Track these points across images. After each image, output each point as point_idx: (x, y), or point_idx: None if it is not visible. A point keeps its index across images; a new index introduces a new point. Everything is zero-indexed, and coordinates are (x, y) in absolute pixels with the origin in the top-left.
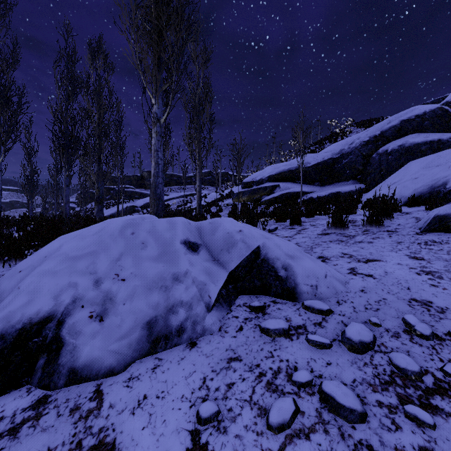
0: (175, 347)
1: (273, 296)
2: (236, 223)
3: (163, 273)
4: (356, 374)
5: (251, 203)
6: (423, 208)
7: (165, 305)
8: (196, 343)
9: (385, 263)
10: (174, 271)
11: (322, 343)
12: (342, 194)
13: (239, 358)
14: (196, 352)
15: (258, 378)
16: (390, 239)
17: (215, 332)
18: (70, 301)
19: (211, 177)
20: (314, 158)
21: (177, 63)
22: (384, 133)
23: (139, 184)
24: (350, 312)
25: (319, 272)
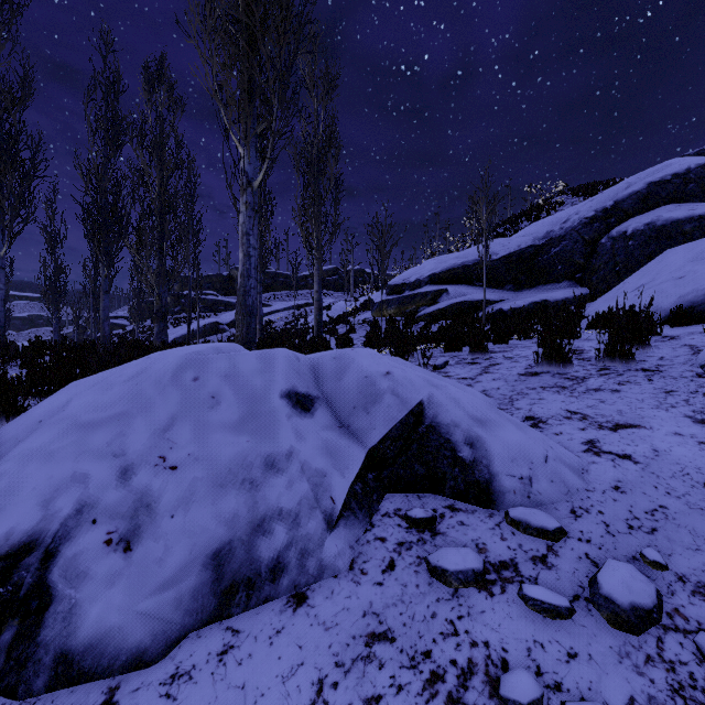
0: (266, 603)
1: (450, 496)
2: (380, 358)
3: (247, 454)
4: (632, 684)
5: (401, 318)
6: (699, 328)
7: (250, 518)
8: (307, 596)
9: (650, 433)
10: (267, 451)
11: (554, 607)
12: (550, 305)
13: (389, 634)
14: (306, 618)
15: (429, 687)
16: (650, 386)
17: (342, 571)
18: (71, 512)
19: (338, 277)
20: (504, 245)
21: (281, 88)
22: (620, 204)
23: (225, 289)
24: (600, 535)
25: (534, 451)
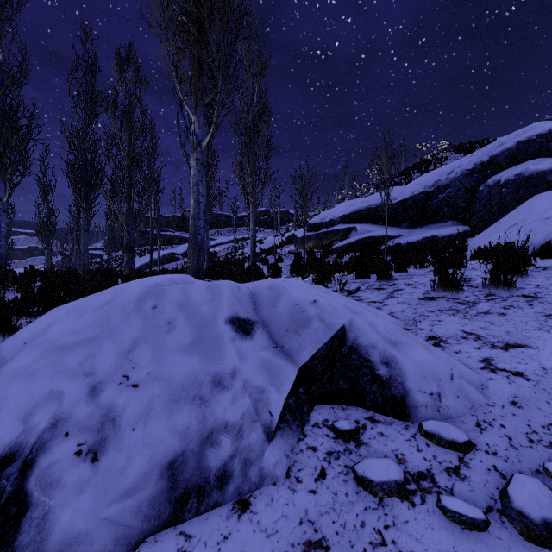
0: (214, 509)
1: (369, 408)
2: (307, 288)
3: (197, 373)
4: None
5: (319, 250)
6: None
7: (200, 431)
8: (250, 503)
9: (537, 352)
10: (215, 370)
11: (471, 519)
12: (439, 239)
13: (323, 543)
14: (250, 524)
15: None
16: (531, 310)
17: (280, 479)
18: (47, 425)
19: (268, 217)
20: (401, 192)
21: (224, 66)
22: (494, 159)
23: (179, 227)
24: (505, 447)
25: (441, 370)
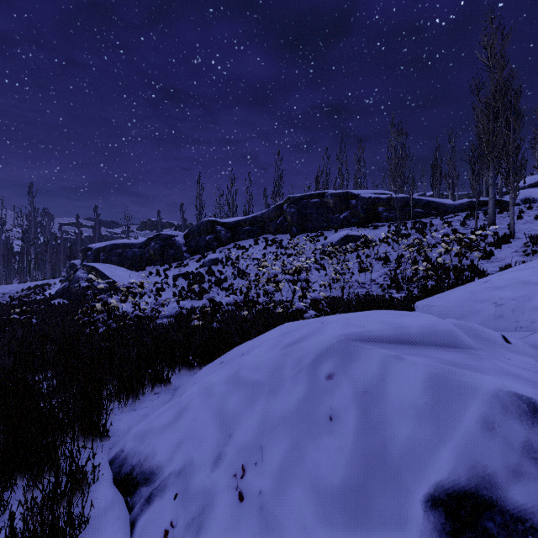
0: None
1: None
2: None
3: None
4: None
5: None
6: None
7: None
8: None
9: None
10: None
11: None
12: None
13: None
14: None
15: None
16: None
17: None
18: (527, 198)
19: None
20: None
21: None
22: None
23: None
24: None
25: None
